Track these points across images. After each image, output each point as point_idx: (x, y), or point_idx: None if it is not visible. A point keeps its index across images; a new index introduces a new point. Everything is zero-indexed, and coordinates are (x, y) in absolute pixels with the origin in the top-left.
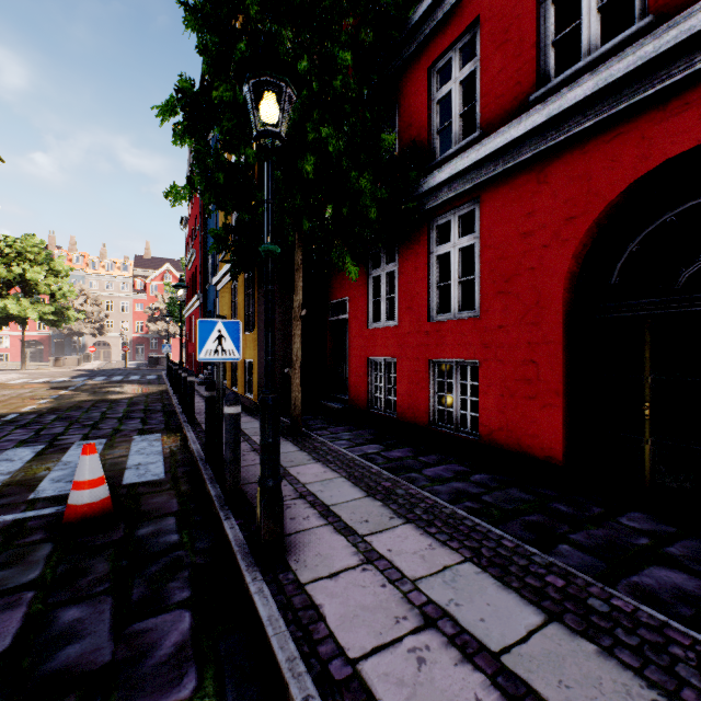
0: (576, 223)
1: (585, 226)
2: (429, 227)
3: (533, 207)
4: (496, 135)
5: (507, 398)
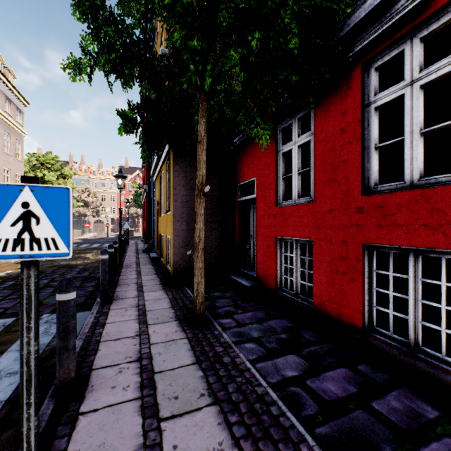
0: None
1: None
2: (363, 73)
3: None
4: None
5: None
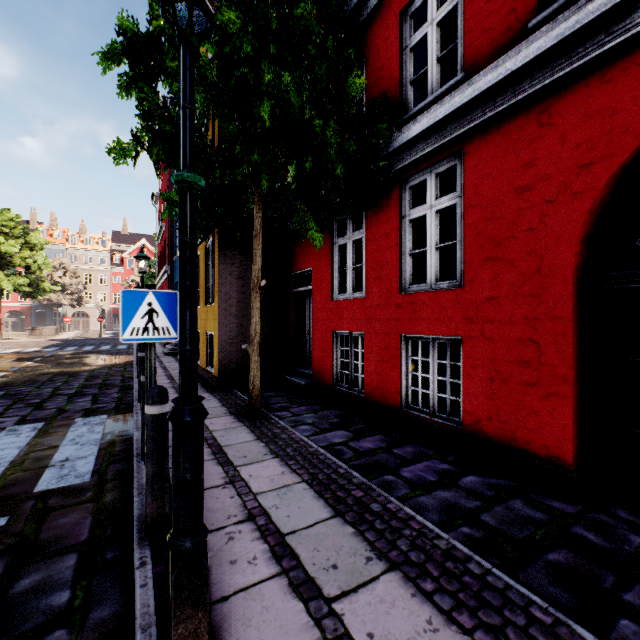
0: (594, 171)
1: (607, 173)
2: (401, 188)
3: (533, 155)
4: (487, 71)
5: (498, 382)
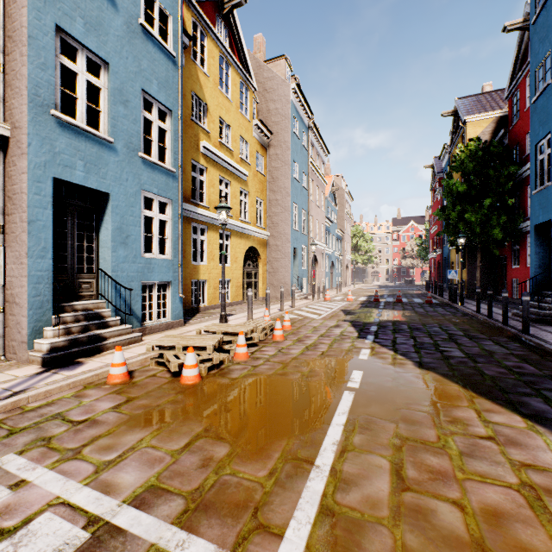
0: None
1: None
2: (526, 237)
3: None
4: None
5: None
